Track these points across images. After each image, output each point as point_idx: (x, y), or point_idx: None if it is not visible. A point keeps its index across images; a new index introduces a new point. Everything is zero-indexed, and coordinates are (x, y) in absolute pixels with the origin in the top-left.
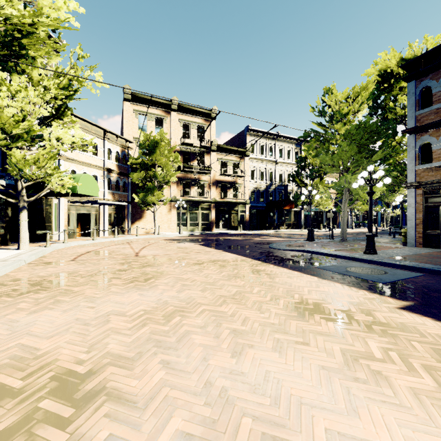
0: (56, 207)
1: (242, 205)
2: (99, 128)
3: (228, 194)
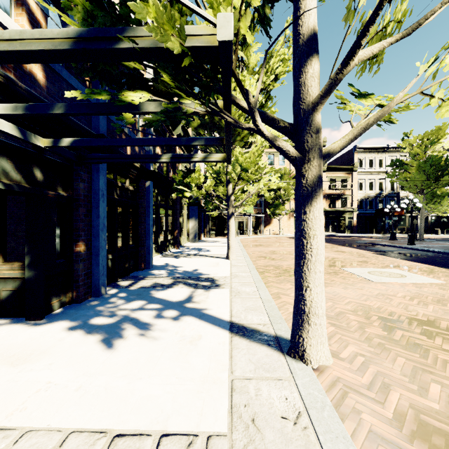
0: None
1: (350, 213)
2: None
3: (336, 204)
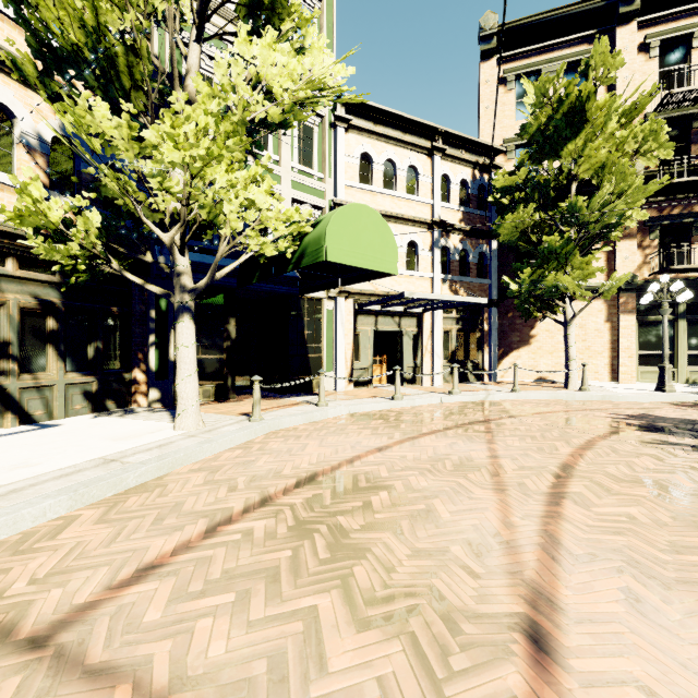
0: (330, 319)
1: None
2: (421, 130)
3: None
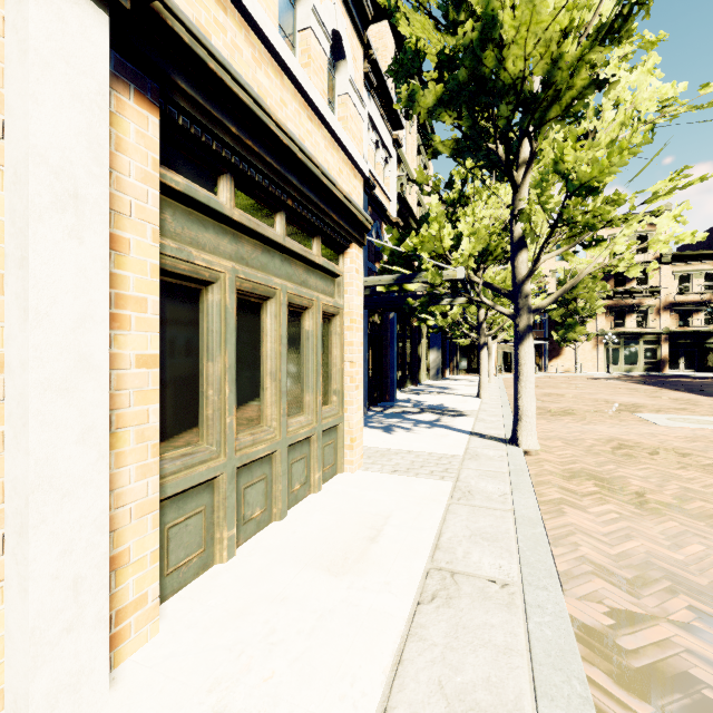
0: None
1: None
2: None
3: (694, 320)
